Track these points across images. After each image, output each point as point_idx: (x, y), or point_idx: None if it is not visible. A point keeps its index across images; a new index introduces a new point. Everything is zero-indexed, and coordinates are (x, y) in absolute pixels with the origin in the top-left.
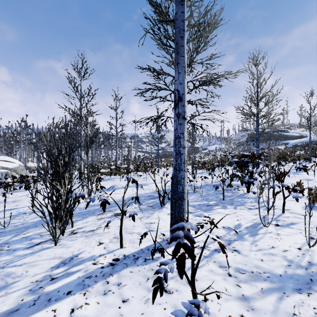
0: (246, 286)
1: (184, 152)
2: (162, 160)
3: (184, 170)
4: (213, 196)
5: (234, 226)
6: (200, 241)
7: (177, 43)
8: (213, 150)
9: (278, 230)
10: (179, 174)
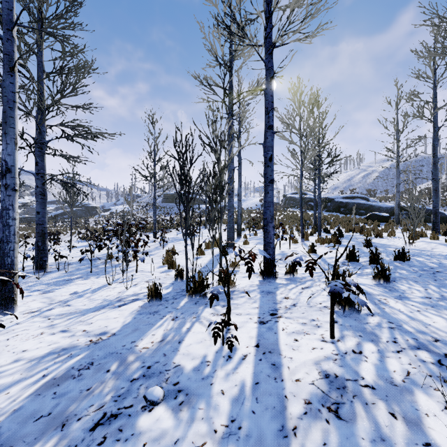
0: (59, 320)
1: (15, 224)
2: (20, 228)
3: (14, 241)
4: (83, 270)
5: (83, 290)
6: (34, 309)
7: (5, 112)
8: (118, 213)
9: (118, 285)
10: (7, 246)
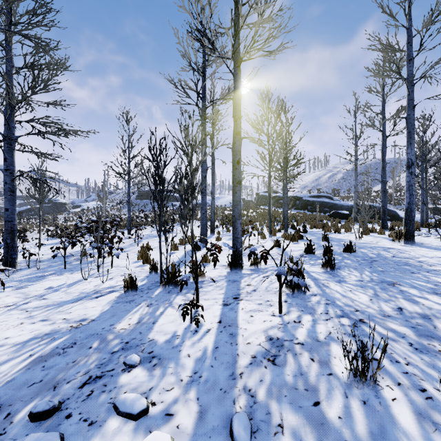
0: (37, 312)
1: None
2: None
3: None
4: (56, 267)
5: (58, 285)
6: (10, 303)
7: None
8: (90, 209)
9: (93, 279)
10: None
